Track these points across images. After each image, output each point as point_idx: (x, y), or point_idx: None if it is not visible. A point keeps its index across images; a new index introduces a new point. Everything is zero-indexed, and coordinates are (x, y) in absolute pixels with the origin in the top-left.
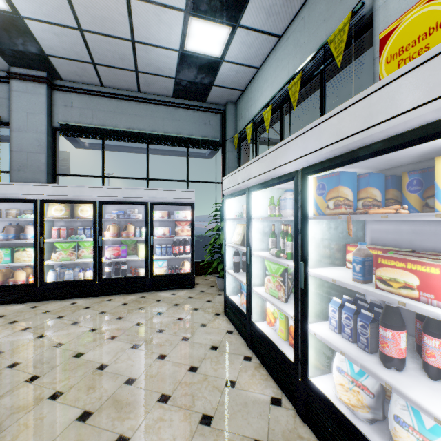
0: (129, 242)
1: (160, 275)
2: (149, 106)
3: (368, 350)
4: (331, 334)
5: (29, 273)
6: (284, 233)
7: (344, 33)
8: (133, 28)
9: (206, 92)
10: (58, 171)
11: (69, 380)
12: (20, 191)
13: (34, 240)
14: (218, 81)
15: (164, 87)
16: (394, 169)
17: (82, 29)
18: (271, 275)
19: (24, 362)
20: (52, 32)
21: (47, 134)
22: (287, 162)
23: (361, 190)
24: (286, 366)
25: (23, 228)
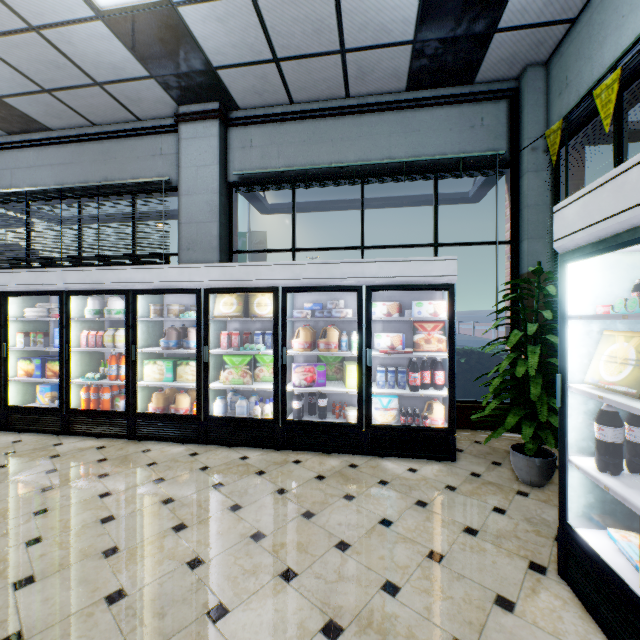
0: (330, 359)
1: (385, 427)
2: (364, 118)
3: None
4: None
5: (195, 398)
6: None
7: None
8: None
9: (477, 56)
10: (236, 247)
11: None
12: (180, 278)
13: (197, 350)
14: (510, 15)
15: (391, 71)
16: None
17: None
18: None
19: (132, 593)
20: (213, 17)
21: (220, 193)
22: None
23: None
24: None
25: (187, 331)
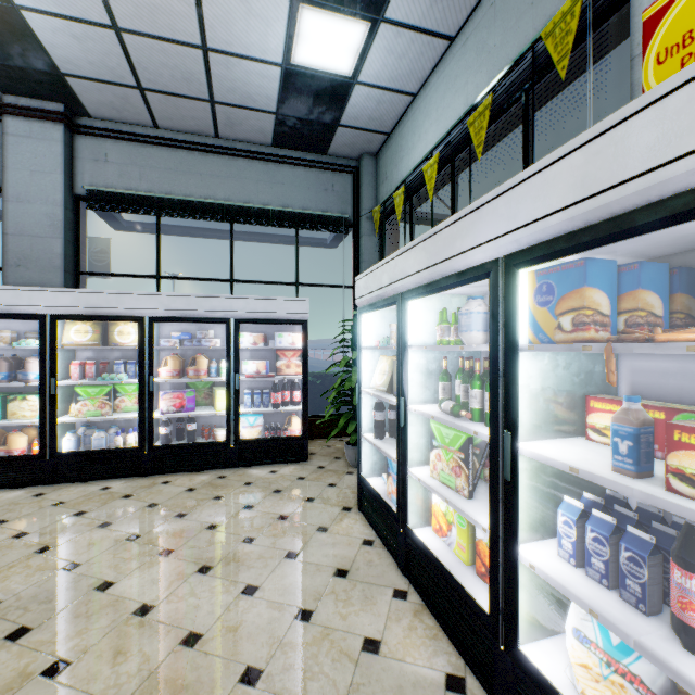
0: (200, 385)
1: (252, 441)
2: (233, 161)
3: (645, 608)
4: (563, 568)
5: (33, 437)
6: (465, 374)
7: (572, 18)
8: (204, 25)
9: (327, 137)
10: (85, 267)
11: (83, 637)
12: (16, 301)
13: (41, 382)
14: (348, 118)
15: (258, 128)
16: (680, 257)
17: (119, 27)
18: (443, 447)
19: (8, 599)
20: (68, 32)
21: (65, 207)
22: (476, 246)
23: (623, 295)
24: (473, 619)
25: (23, 362)
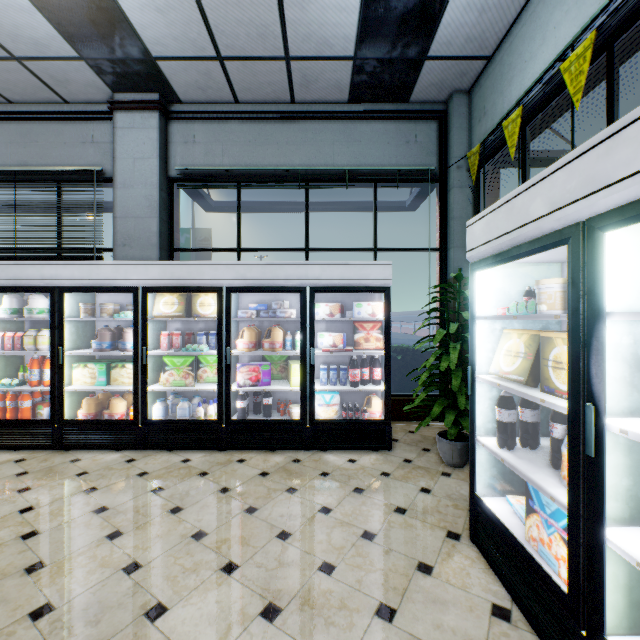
0: (275, 358)
1: (328, 422)
2: (308, 124)
3: None
4: None
5: (132, 402)
6: None
7: None
8: None
9: (410, 79)
10: (178, 245)
11: None
12: (115, 275)
13: (134, 351)
14: (438, 46)
15: (334, 82)
16: None
17: None
18: None
19: (61, 606)
20: (153, 6)
21: (160, 188)
22: None
23: None
24: None
25: (122, 332)
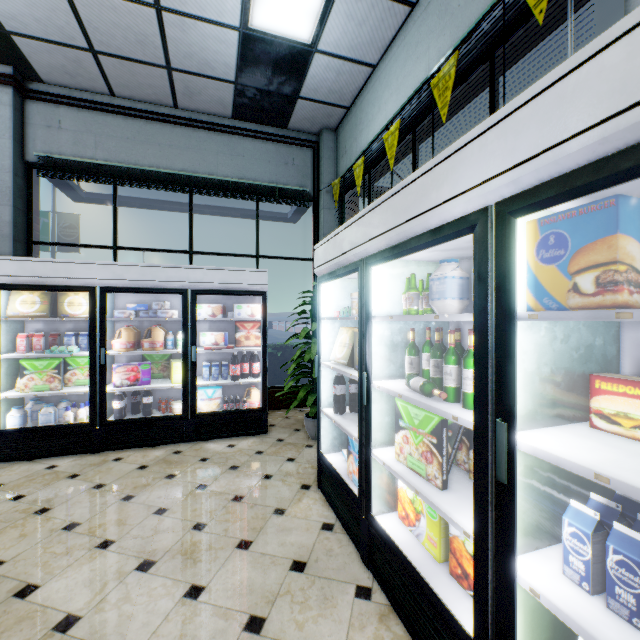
0: (157, 358)
1: (209, 414)
2: (193, 132)
3: None
4: (575, 596)
5: None
6: (435, 347)
7: None
8: None
9: (287, 110)
10: (38, 237)
11: None
12: None
13: None
14: (307, 90)
15: (217, 99)
16: None
17: None
18: (411, 429)
19: None
20: None
21: (15, 173)
22: (457, 195)
23: None
24: (452, 638)
25: None
